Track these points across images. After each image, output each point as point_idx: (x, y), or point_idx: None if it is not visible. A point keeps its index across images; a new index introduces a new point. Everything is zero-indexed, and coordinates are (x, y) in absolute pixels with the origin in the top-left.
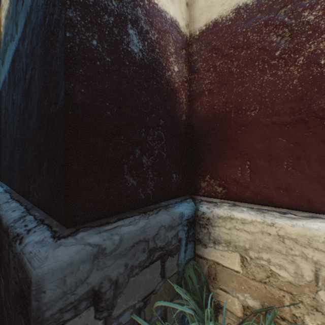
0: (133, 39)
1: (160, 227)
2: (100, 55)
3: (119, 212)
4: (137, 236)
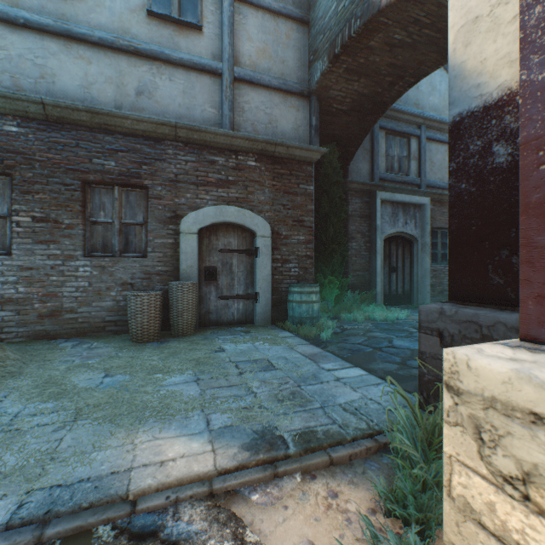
0: (499, 152)
1: (496, 322)
2: (467, 191)
3: (482, 302)
4: (469, 317)
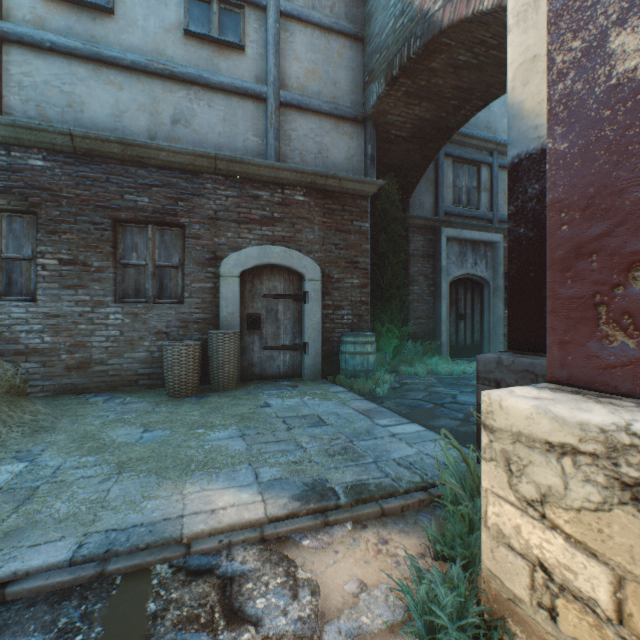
0: None
1: None
2: (525, 236)
3: (540, 352)
4: (525, 367)
